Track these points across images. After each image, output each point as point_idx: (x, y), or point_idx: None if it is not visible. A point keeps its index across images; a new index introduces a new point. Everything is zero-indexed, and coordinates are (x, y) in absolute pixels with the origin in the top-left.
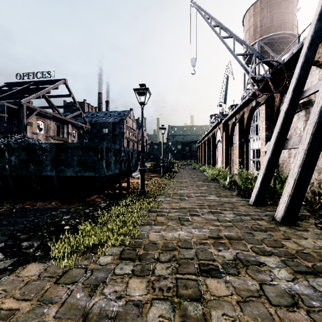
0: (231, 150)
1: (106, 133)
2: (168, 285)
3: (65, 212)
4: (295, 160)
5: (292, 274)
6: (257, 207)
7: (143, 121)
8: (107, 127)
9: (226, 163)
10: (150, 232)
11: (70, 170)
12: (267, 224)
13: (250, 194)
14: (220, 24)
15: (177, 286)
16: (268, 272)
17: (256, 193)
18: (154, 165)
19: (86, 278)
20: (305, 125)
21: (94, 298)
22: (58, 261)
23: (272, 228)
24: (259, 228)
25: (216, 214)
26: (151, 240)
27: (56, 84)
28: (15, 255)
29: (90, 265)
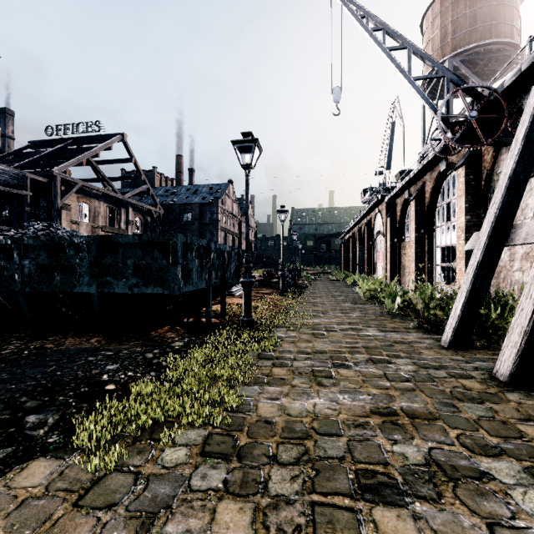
0: (400, 248)
1: (190, 221)
2: (295, 519)
3: (111, 357)
4: (533, 265)
5: None
6: (457, 352)
7: (248, 197)
8: (191, 211)
9: (392, 271)
10: (261, 399)
11: (121, 284)
12: (482, 387)
13: (441, 328)
14: (383, 26)
15: (315, 522)
16: (503, 497)
17: (455, 327)
18: (267, 275)
19: (135, 497)
20: None
21: None
22: (87, 457)
23: (494, 396)
24: (468, 394)
25: (381, 365)
26: (261, 415)
27: (108, 141)
28: (10, 441)
29: (146, 466)
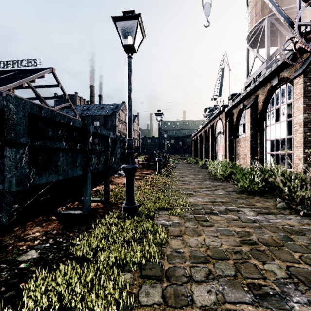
0: (236, 142)
1: (98, 126)
2: None
3: None
4: None
5: None
6: None
7: (130, 80)
8: (99, 120)
9: (230, 157)
10: None
11: None
12: None
13: None
14: None
15: None
16: None
17: None
18: (147, 160)
19: None
20: None
21: None
22: None
23: None
24: None
25: None
26: None
27: (41, 72)
28: None
29: None
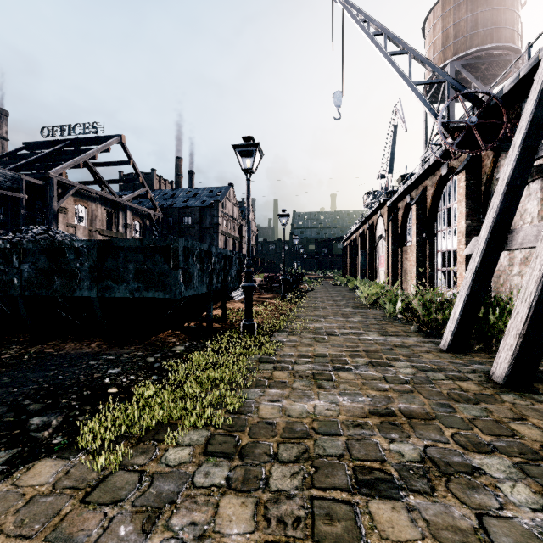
0: (402, 252)
1: (189, 224)
2: (295, 511)
3: (113, 361)
4: (529, 269)
5: (541, 495)
6: (456, 355)
7: (249, 202)
8: (191, 214)
9: (394, 276)
10: (262, 401)
11: (122, 288)
12: (478, 389)
13: (441, 332)
14: (384, 30)
15: (314, 514)
16: (492, 490)
17: (454, 330)
18: (269, 279)
19: (140, 494)
20: (542, 207)
21: (152, 536)
22: (92, 457)
23: (489, 397)
24: (464, 395)
25: (381, 368)
26: (262, 416)
27: (105, 143)
28: (16, 442)
29: (150, 465)
